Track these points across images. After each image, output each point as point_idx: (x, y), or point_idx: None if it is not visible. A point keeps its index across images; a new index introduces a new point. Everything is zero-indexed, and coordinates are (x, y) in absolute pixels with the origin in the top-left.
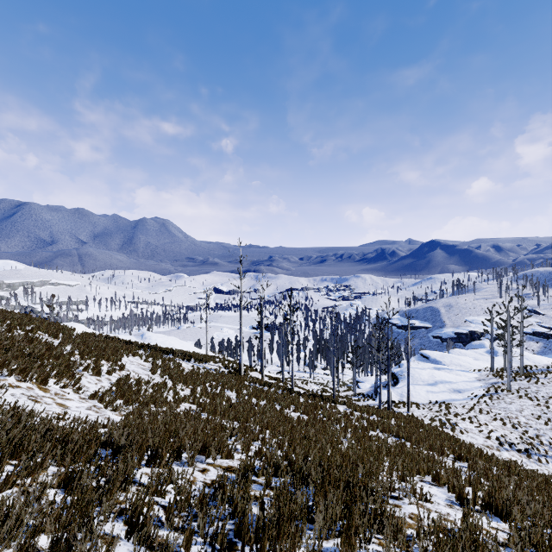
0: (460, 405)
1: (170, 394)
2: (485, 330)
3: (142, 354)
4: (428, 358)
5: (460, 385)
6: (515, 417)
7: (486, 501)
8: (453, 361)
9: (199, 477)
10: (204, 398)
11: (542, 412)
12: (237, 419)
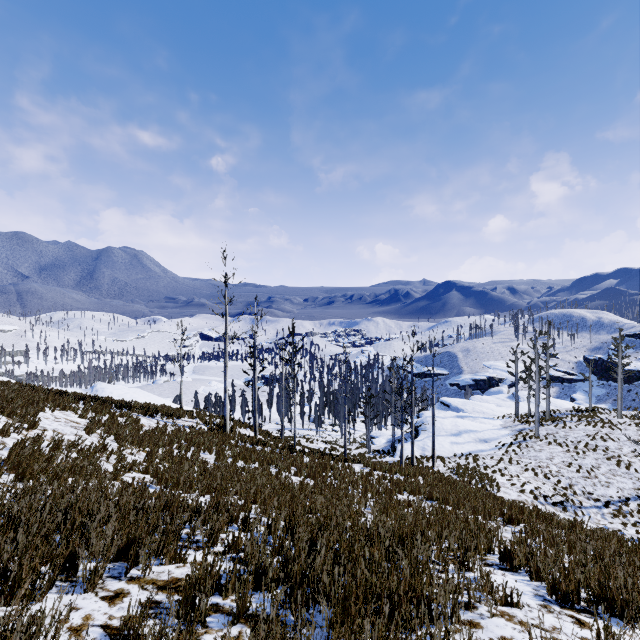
0: (488, 457)
1: (110, 461)
2: (509, 372)
3: (78, 408)
4: (449, 406)
5: (486, 433)
6: (546, 465)
7: (597, 593)
8: (475, 409)
9: (99, 614)
10: (167, 464)
11: (573, 459)
12: (210, 491)
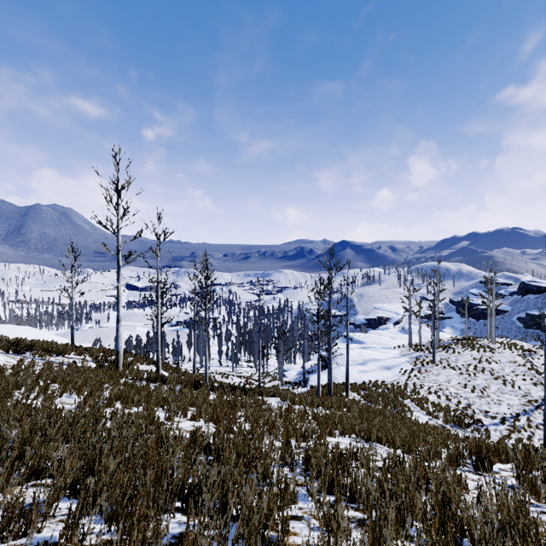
0: (394, 382)
1: None
2: (404, 307)
3: None
4: (351, 339)
5: (388, 361)
6: (445, 388)
7: None
8: (374, 341)
9: None
10: None
11: (466, 380)
12: None
